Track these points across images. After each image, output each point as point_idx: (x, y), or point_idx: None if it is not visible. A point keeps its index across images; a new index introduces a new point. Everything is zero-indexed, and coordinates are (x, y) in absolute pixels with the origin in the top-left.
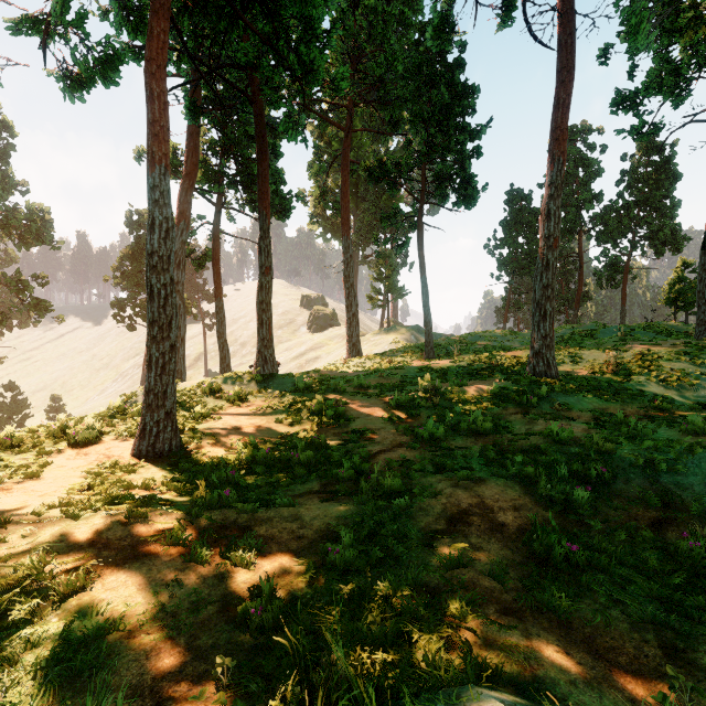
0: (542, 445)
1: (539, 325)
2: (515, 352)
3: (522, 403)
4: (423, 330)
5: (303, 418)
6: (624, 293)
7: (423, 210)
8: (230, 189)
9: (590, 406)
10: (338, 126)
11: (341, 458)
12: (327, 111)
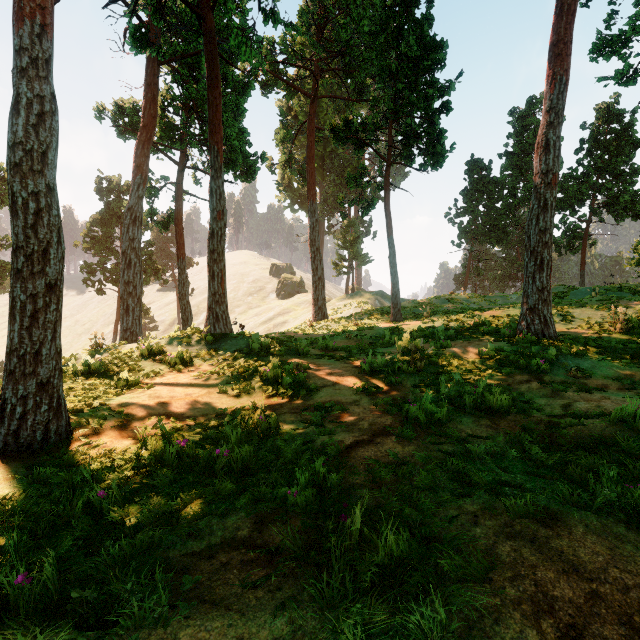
0: (618, 437)
1: (535, 277)
2: (493, 312)
3: (530, 367)
4: (386, 295)
5: (255, 387)
6: (584, 259)
7: (389, 169)
8: (191, 145)
9: (611, 371)
10: (304, 92)
11: (296, 455)
12: (293, 82)
